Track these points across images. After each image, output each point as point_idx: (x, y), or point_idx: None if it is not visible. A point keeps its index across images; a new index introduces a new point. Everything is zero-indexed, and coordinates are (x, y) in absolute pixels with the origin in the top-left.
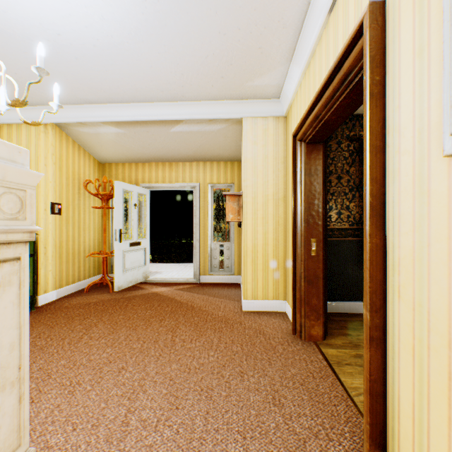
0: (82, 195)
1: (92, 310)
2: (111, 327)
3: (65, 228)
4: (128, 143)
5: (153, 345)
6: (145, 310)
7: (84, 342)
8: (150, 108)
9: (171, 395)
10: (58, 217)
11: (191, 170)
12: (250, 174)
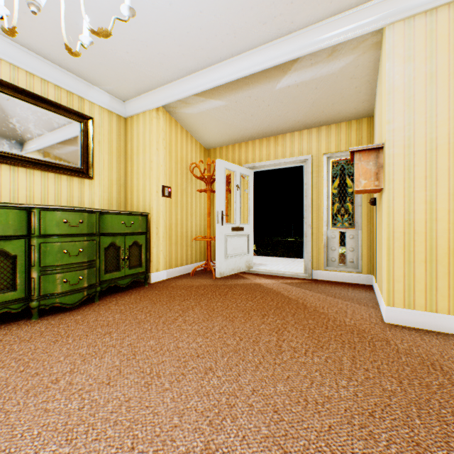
0: (189, 180)
1: (192, 292)
2: (207, 313)
3: (174, 211)
4: (229, 119)
5: (251, 346)
6: (245, 300)
7: (177, 325)
8: (250, 58)
9: (274, 442)
10: (168, 200)
11: (301, 141)
12: (399, 111)
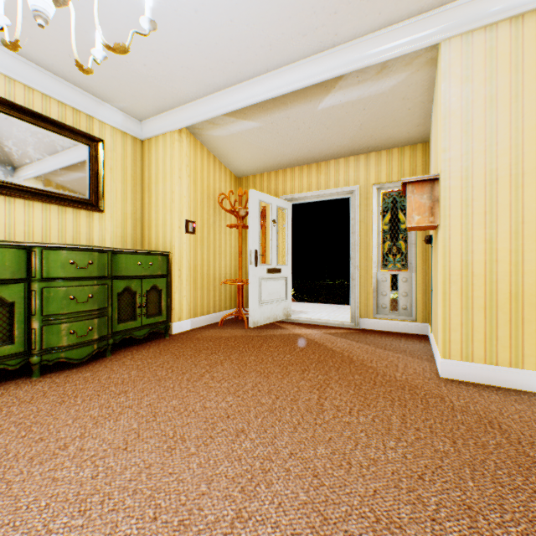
0: (218, 213)
1: (221, 345)
2: (238, 368)
3: (199, 250)
4: (264, 142)
5: (289, 405)
6: (282, 354)
7: (203, 382)
8: (288, 74)
9: (313, 509)
10: (192, 237)
11: (347, 169)
12: (456, 138)
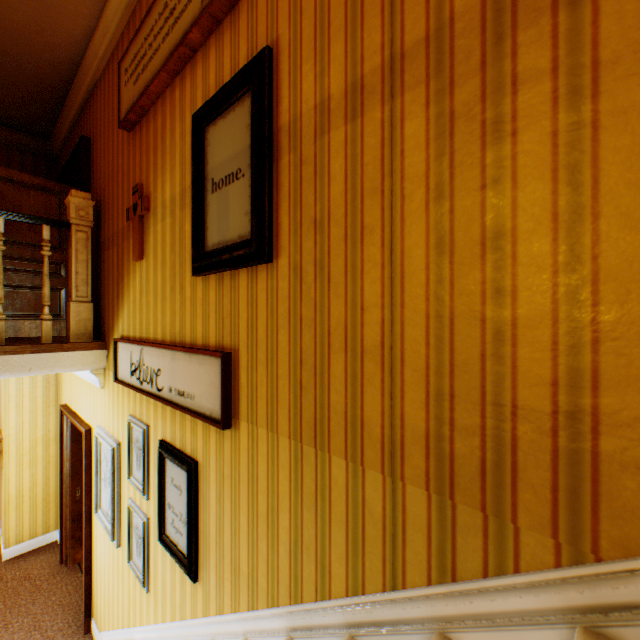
0: None
1: None
2: None
3: None
4: None
5: None
6: None
7: None
8: None
9: None
10: None
11: None
12: (15, 422)
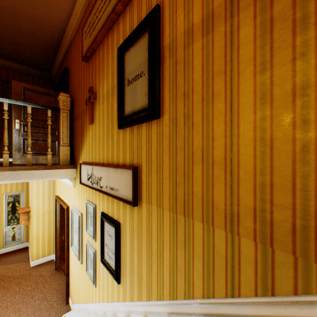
0: None
1: None
2: None
3: None
4: None
5: None
6: None
7: None
8: None
9: None
10: None
11: None
12: (36, 203)
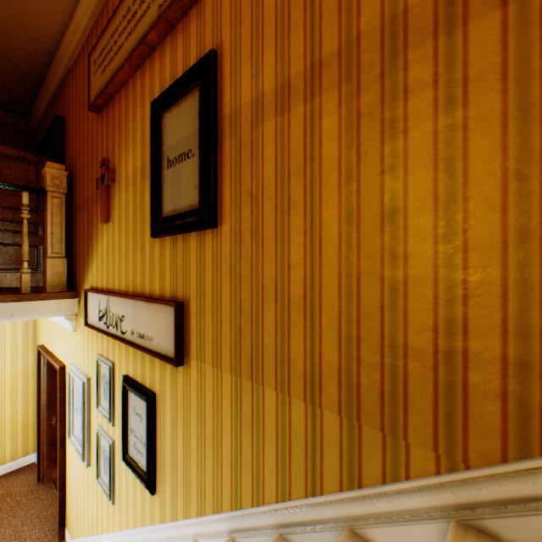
0: None
1: None
2: None
3: None
4: None
5: None
6: None
7: None
8: None
9: None
10: None
11: None
12: None
